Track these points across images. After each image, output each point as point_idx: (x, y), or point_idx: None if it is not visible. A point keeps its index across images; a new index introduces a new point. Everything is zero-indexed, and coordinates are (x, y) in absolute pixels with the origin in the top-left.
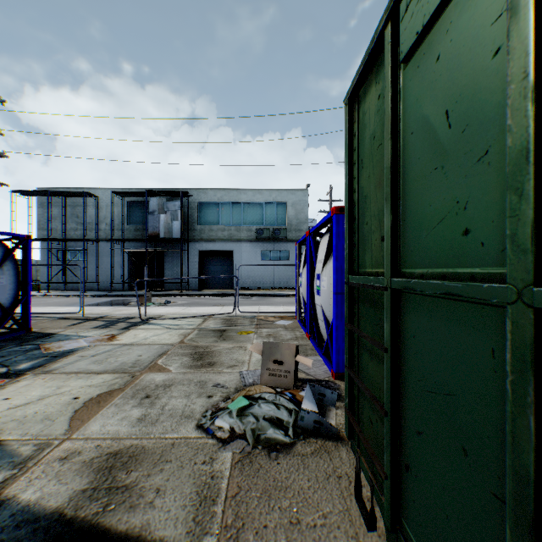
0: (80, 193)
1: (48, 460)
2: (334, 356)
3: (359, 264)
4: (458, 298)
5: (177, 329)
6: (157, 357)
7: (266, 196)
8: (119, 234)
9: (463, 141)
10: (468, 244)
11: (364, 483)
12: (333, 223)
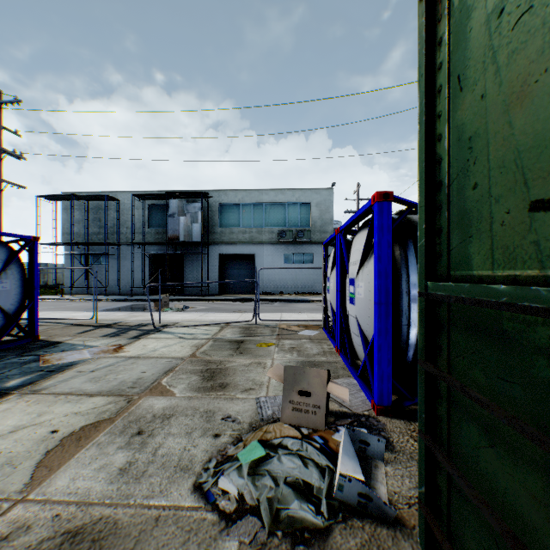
0: (102, 197)
1: None
2: (377, 385)
3: (450, 263)
4: None
5: (190, 338)
6: (163, 375)
7: (289, 197)
8: (140, 237)
9: None
10: None
11: None
12: (374, 213)
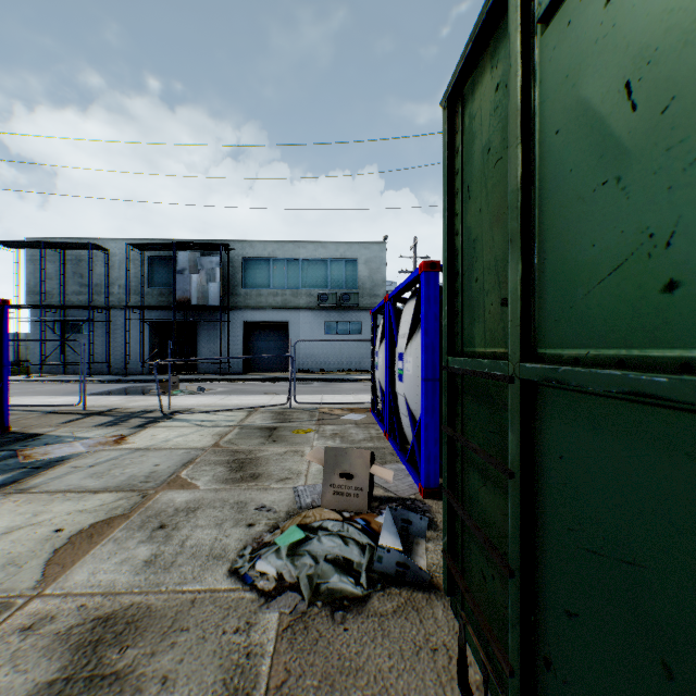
0: (85, 245)
1: (3, 631)
2: (423, 466)
3: (464, 341)
4: (653, 401)
5: (211, 426)
6: (181, 467)
7: (331, 251)
8: (138, 299)
9: (664, 127)
10: (676, 307)
11: (470, 660)
12: (421, 283)
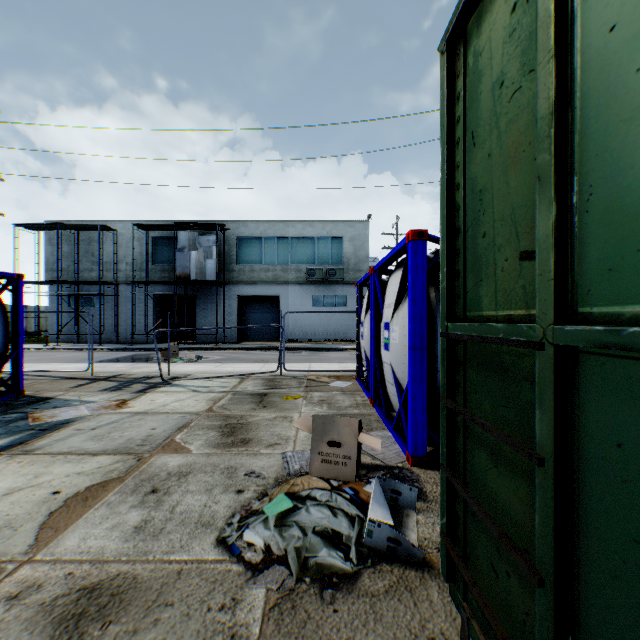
0: (96, 226)
1: None
2: (411, 434)
3: (467, 304)
4: None
5: (206, 392)
6: (176, 431)
7: (318, 230)
8: (143, 275)
9: None
10: None
11: None
12: (408, 253)
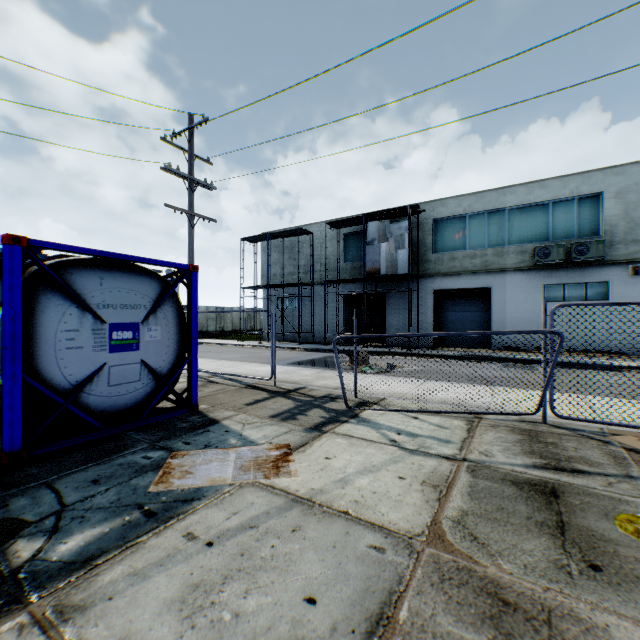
0: (295, 231)
1: None
2: None
3: None
4: None
5: (413, 450)
6: None
7: (554, 190)
8: (334, 275)
9: None
10: None
11: None
12: None
